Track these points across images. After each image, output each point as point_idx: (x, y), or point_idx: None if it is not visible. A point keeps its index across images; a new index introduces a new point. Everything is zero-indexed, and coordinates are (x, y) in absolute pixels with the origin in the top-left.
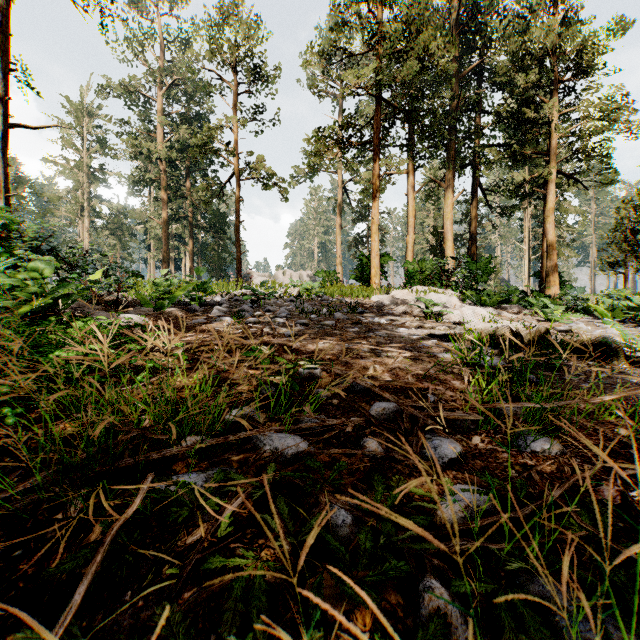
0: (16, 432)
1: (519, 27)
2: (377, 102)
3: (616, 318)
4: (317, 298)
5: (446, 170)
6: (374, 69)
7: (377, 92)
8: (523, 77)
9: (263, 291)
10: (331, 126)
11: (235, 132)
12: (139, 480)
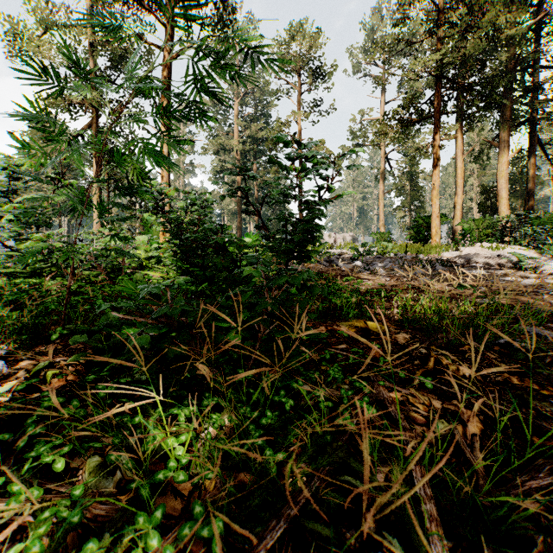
0: (372, 321)
1: None
2: (438, 81)
3: None
4: (394, 255)
5: (500, 130)
6: (439, 53)
7: (439, 72)
8: None
9: (347, 251)
10: (395, 109)
11: (299, 123)
12: (480, 340)
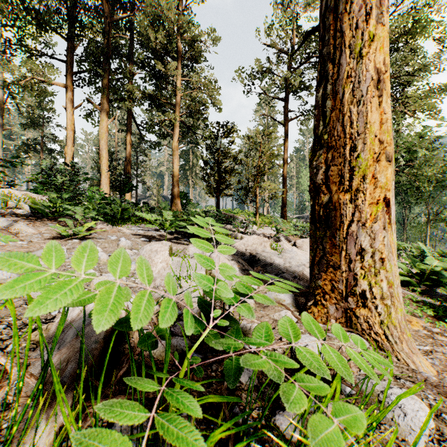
0: None
1: (154, 2)
2: None
3: (168, 229)
4: None
5: (101, 95)
6: None
7: None
8: (153, 37)
9: None
10: None
11: None
12: None
